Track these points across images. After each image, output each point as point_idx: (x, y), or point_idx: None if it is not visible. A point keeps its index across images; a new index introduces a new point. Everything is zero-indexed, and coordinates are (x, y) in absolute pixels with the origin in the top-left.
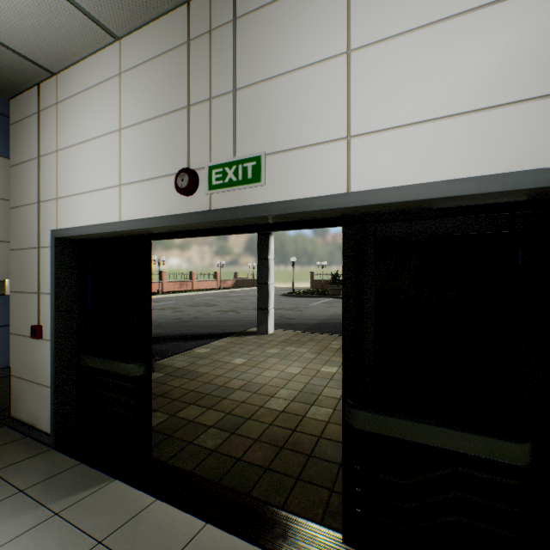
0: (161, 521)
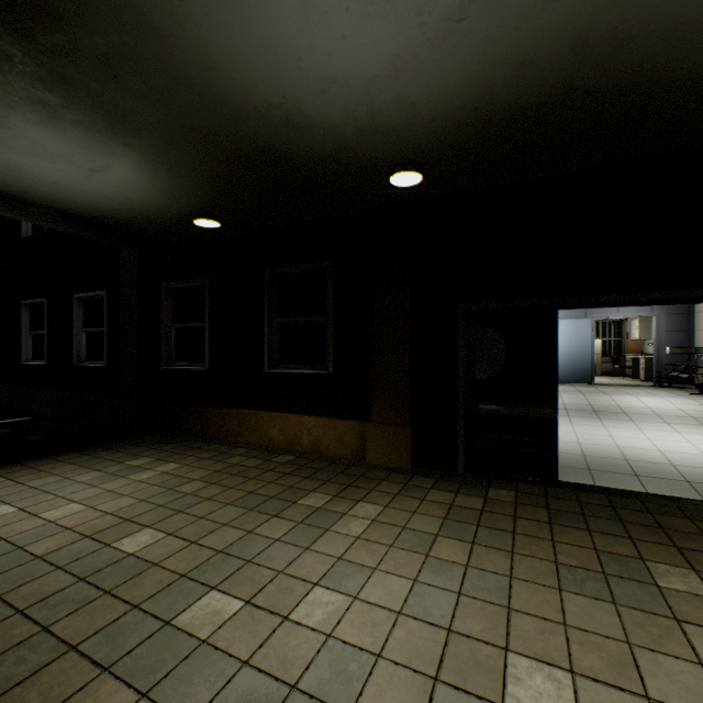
0: (675, 490)
